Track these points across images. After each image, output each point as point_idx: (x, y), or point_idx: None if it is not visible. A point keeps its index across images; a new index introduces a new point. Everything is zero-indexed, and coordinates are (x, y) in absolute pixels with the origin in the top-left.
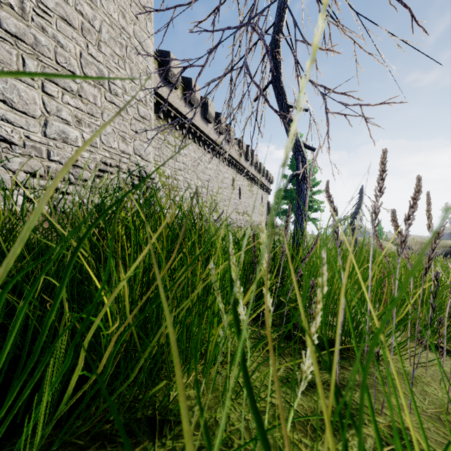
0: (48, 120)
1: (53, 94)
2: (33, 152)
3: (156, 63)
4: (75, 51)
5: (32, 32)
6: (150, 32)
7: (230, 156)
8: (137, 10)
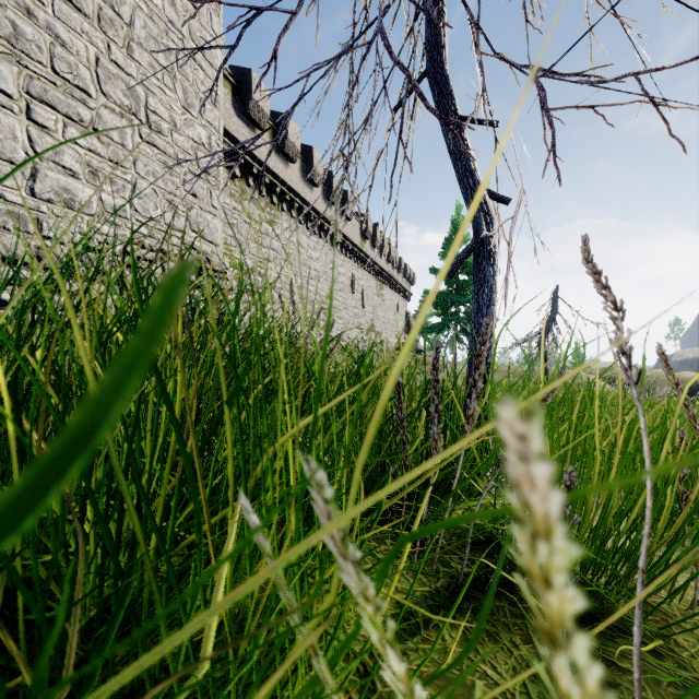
0: (38, 169)
1: (47, 124)
2: (11, 222)
3: (228, 86)
4: (88, 54)
5: (9, 17)
6: (217, 32)
7: (348, 239)
8: None
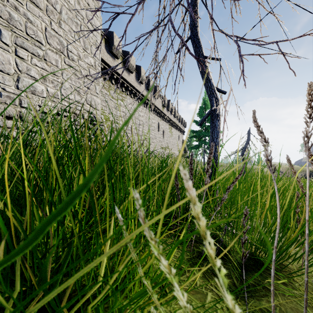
0: (20, 77)
1: (24, 57)
2: (8, 100)
3: (103, 39)
4: (41, 26)
5: (7, 10)
6: (98, 15)
7: (156, 107)
8: None
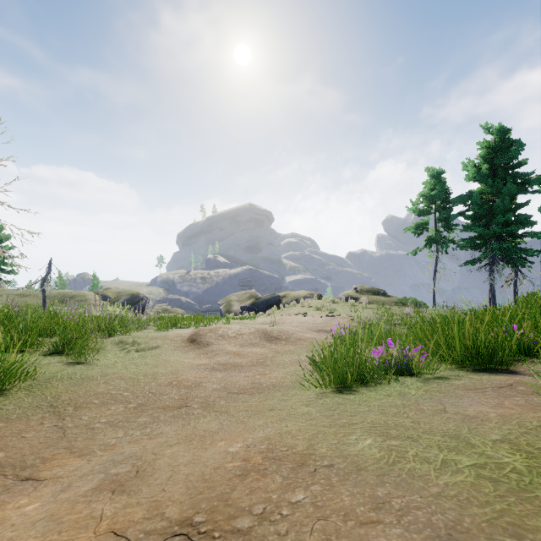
0: None
1: None
2: None
3: None
4: None
5: None
6: None
7: None
8: None
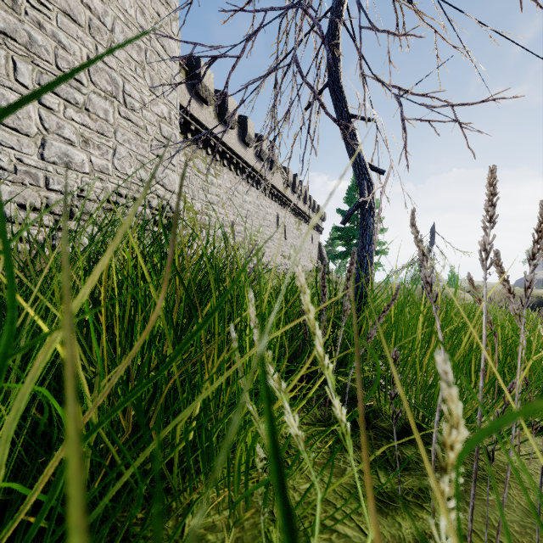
0: (46, 140)
1: (52, 106)
2: (27, 179)
3: (183, 72)
4: (81, 53)
5: (26, 29)
6: (175, 33)
7: (274, 187)
8: (159, 5)
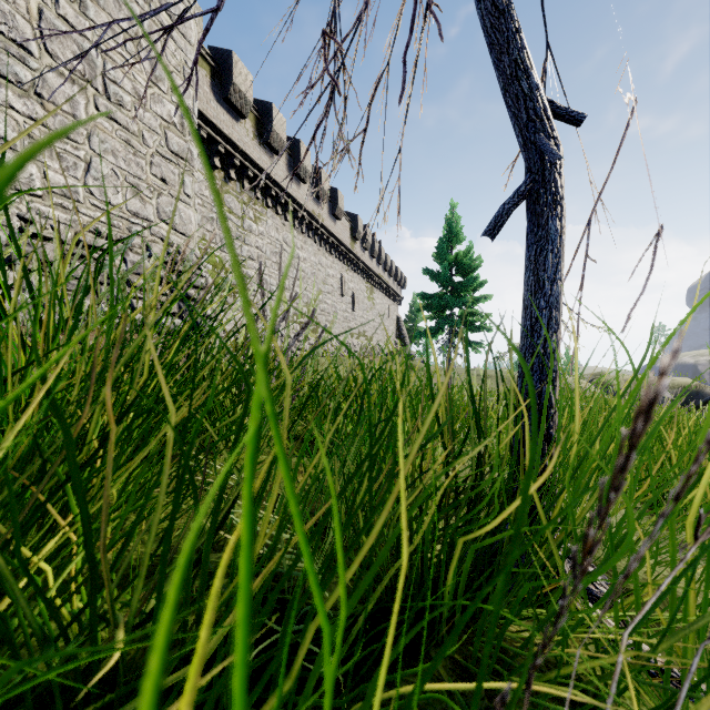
0: None
1: None
2: None
3: (206, 68)
4: (28, 3)
5: None
6: None
7: (338, 240)
8: None
